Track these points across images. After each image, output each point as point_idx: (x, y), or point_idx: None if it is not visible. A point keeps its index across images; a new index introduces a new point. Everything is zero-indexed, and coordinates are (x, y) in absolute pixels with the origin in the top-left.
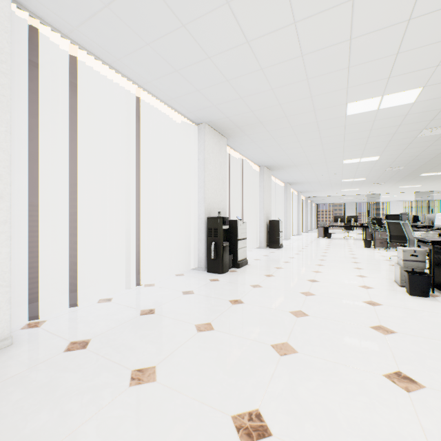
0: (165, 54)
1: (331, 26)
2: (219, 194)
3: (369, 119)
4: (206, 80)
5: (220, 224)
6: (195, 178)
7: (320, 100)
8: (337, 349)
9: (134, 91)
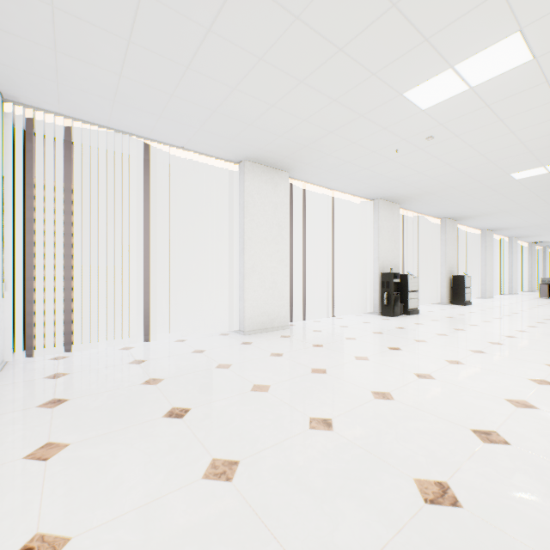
0: (353, 178)
1: (461, 154)
2: (391, 253)
3: (547, 178)
4: (379, 182)
5: (391, 278)
6: (370, 242)
7: (479, 177)
8: (453, 344)
9: (329, 192)
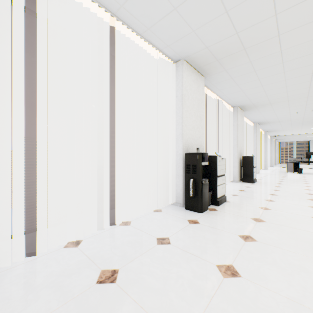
0: None
1: None
2: (197, 131)
3: None
4: None
5: (199, 161)
6: (173, 115)
7: None
8: None
9: (109, 24)
